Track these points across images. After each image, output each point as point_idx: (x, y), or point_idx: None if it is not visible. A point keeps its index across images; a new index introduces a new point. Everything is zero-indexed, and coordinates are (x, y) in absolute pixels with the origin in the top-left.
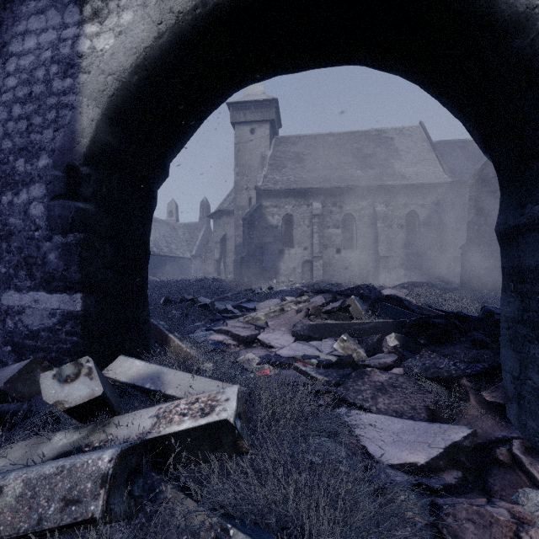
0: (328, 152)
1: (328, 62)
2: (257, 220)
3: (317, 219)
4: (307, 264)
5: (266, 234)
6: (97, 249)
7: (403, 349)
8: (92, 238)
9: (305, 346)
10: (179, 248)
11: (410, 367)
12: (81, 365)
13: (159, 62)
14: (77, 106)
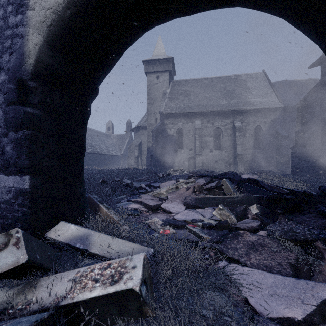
0: (205, 90)
1: (212, 5)
2: (160, 132)
3: (198, 131)
4: (192, 159)
5: (166, 141)
6: (42, 143)
7: (263, 216)
8: (38, 135)
9: (193, 213)
10: (114, 149)
11: (272, 230)
12: (10, 235)
13: (86, 0)
14: (25, 35)
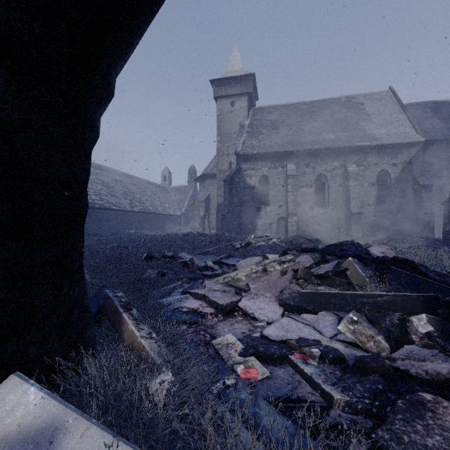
0: (301, 119)
1: None
2: (236, 181)
3: (292, 179)
4: (282, 221)
5: (244, 194)
6: None
7: (444, 340)
8: None
9: (298, 323)
10: (171, 207)
11: None
12: None
13: None
14: None
